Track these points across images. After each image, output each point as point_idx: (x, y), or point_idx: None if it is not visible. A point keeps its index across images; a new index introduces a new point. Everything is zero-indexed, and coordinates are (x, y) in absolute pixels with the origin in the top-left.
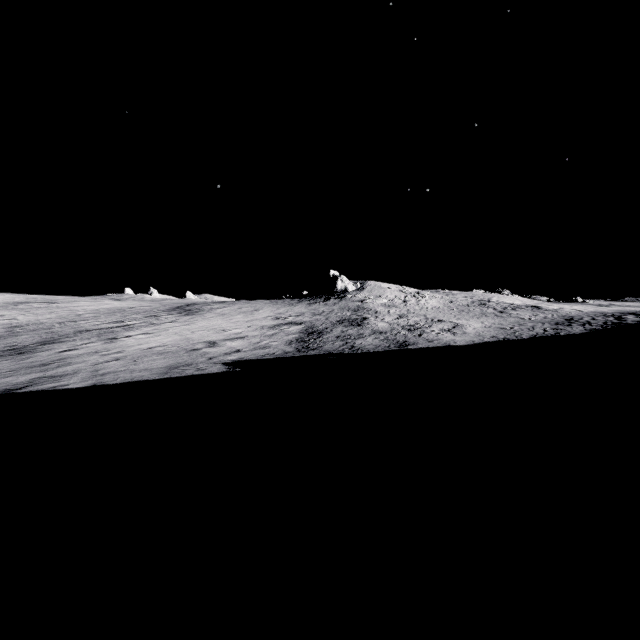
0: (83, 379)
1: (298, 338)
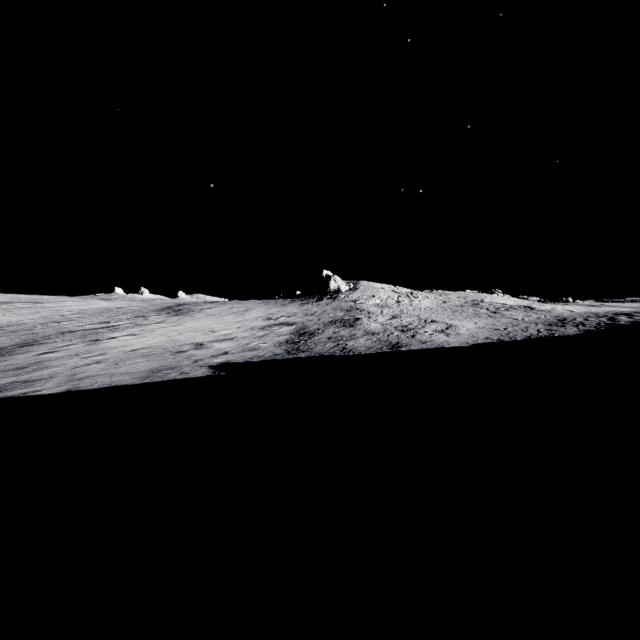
0: (58, 384)
1: (289, 339)
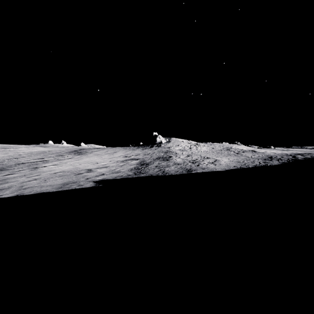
0: (12, 191)
1: (135, 167)
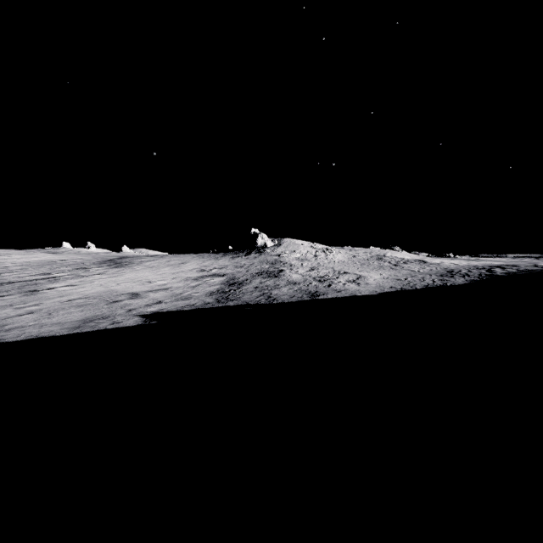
0: None
1: (219, 289)
